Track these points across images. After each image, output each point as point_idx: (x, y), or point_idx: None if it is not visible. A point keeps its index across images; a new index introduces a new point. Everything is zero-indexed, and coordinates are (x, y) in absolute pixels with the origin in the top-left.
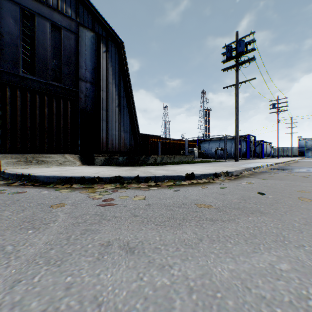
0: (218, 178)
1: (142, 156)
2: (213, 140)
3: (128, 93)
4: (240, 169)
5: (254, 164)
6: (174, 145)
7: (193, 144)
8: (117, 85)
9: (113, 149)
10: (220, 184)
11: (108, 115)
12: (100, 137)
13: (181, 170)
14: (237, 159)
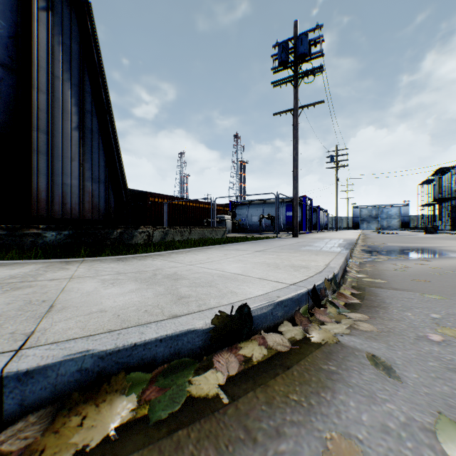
0: (323, 307)
1: (115, 228)
2: (254, 203)
3: (103, 107)
4: (342, 261)
5: (333, 242)
6: (194, 210)
7: (223, 210)
8: (76, 85)
9: (67, 215)
10: (373, 360)
11: (55, 144)
12: (32, 187)
13: (198, 279)
14: (296, 233)
